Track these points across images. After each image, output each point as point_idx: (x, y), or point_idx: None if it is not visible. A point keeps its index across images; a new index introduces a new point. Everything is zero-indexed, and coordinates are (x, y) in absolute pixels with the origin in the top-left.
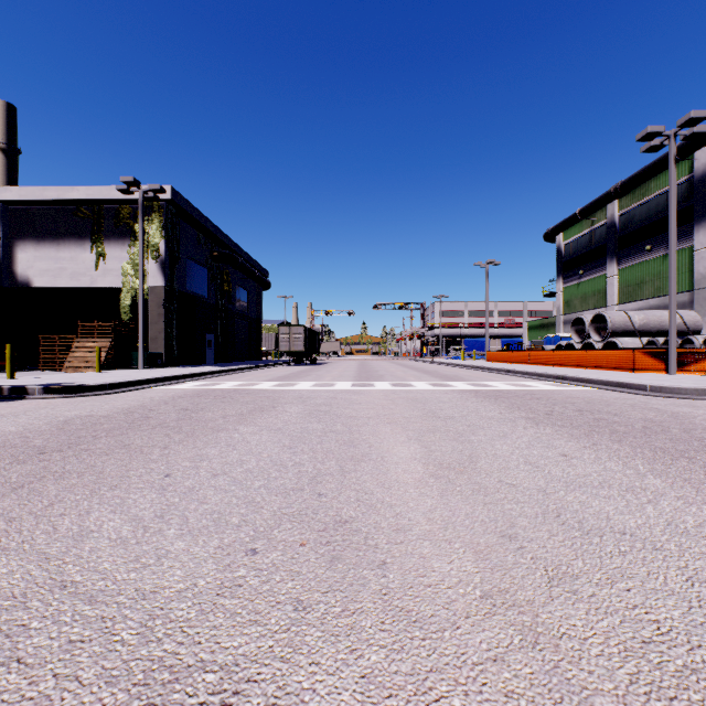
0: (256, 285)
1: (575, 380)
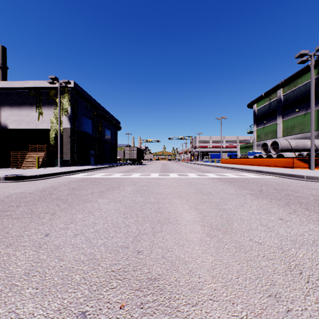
0: (114, 128)
1: (266, 172)
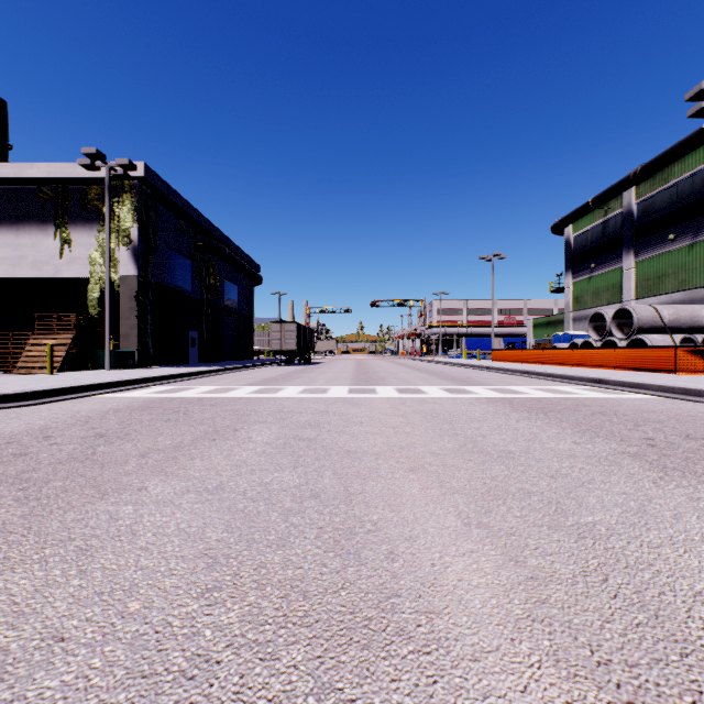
0: (247, 279)
1: (619, 384)
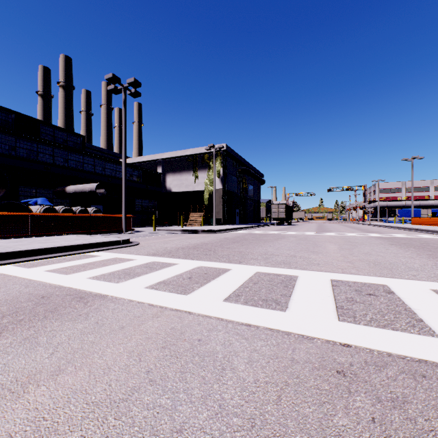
0: (257, 182)
1: None
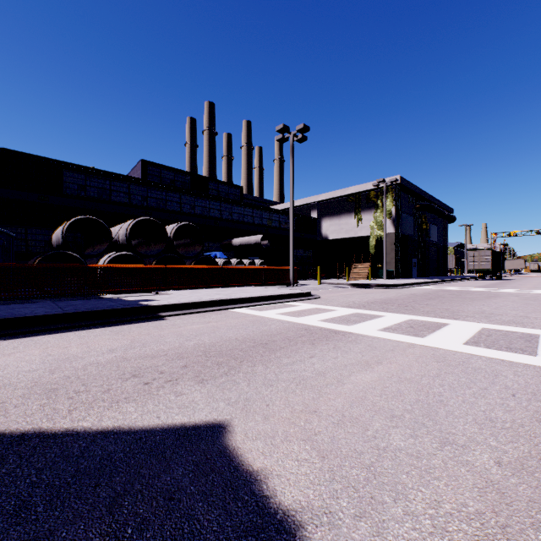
0: (442, 220)
1: None
